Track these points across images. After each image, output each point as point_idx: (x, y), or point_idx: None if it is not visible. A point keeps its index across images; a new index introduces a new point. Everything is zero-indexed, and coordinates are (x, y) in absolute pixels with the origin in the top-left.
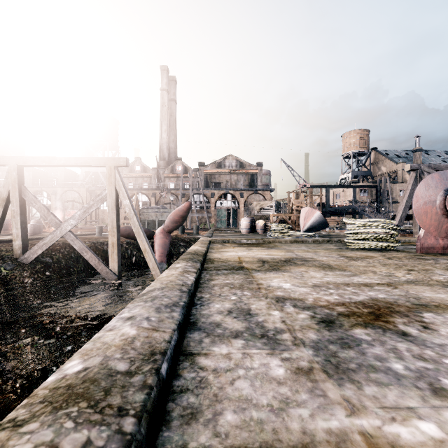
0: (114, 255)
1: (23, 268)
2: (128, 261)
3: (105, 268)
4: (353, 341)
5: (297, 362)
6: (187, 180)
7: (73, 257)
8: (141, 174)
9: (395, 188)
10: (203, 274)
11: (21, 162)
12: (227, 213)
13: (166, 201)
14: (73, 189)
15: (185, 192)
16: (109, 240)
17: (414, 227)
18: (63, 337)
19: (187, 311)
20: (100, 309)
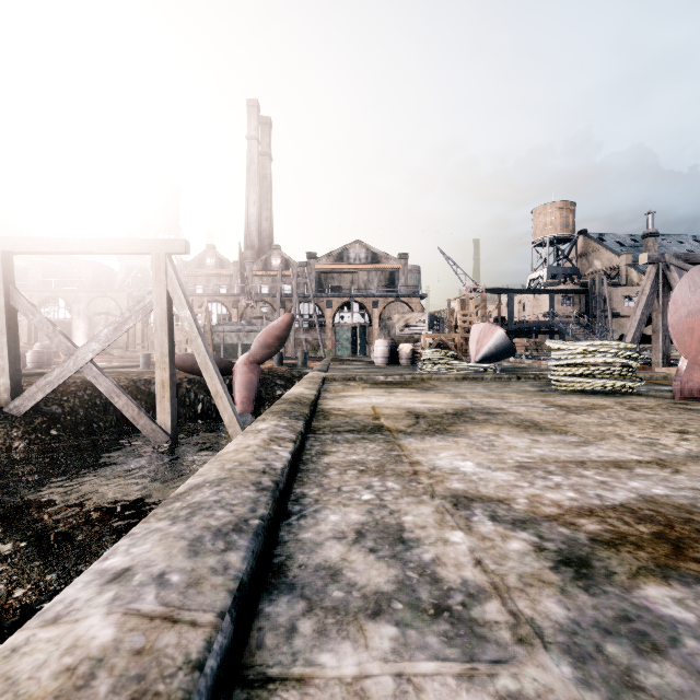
0: (165, 402)
1: (12, 423)
2: (190, 410)
3: (150, 423)
4: (657, 629)
5: None
6: (289, 280)
7: (99, 404)
8: (216, 271)
9: (615, 294)
10: (309, 440)
11: (8, 246)
12: (352, 333)
13: (256, 313)
14: (107, 294)
15: (286, 300)
16: (157, 376)
17: (653, 355)
18: (68, 546)
19: (266, 539)
20: (138, 493)
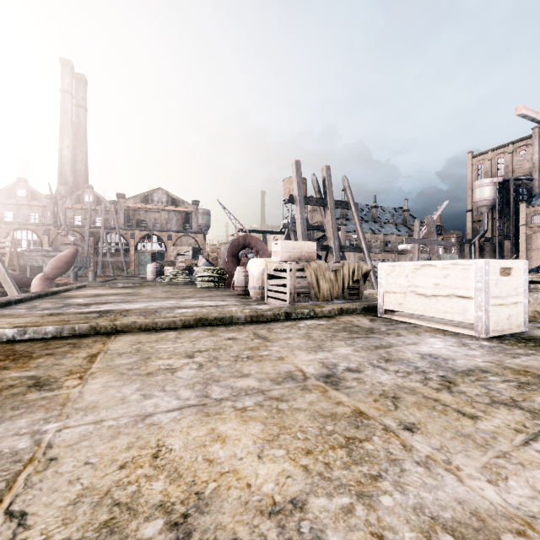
0: None
1: None
2: None
3: None
4: (63, 307)
5: (33, 310)
6: (98, 215)
7: None
8: (28, 202)
9: None
10: (37, 300)
11: None
12: (153, 258)
13: (67, 240)
14: None
15: (95, 231)
16: None
17: None
18: None
19: (2, 304)
20: None
